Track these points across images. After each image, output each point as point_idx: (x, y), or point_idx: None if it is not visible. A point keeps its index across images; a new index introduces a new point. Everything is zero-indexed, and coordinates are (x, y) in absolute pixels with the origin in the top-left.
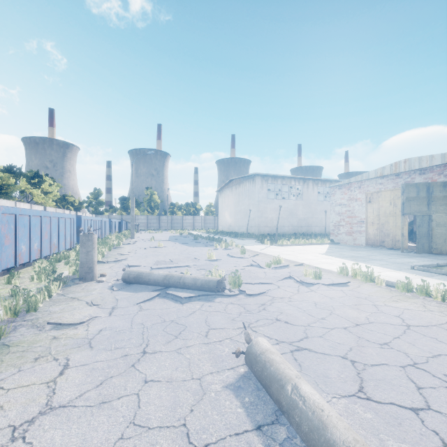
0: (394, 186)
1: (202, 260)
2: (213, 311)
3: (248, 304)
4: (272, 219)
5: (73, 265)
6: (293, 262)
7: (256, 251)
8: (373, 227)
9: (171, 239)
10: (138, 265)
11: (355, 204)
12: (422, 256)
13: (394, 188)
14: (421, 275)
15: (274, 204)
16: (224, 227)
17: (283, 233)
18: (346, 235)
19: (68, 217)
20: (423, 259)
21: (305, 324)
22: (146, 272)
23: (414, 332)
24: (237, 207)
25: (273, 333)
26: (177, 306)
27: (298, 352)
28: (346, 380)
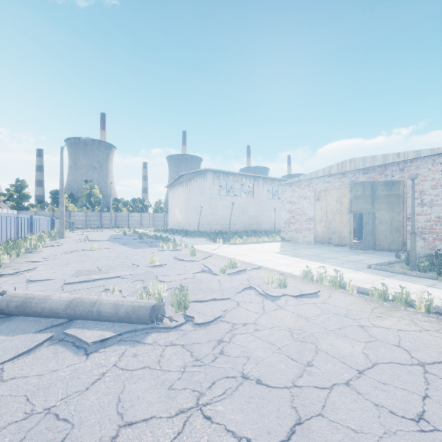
0: (340, 185)
1: (141, 266)
2: (137, 369)
3: (197, 343)
4: (223, 217)
5: None
6: (250, 265)
7: (208, 252)
8: (321, 224)
9: (111, 238)
10: (46, 279)
11: (304, 202)
12: (368, 253)
13: (341, 187)
14: (381, 275)
15: (226, 201)
16: (174, 224)
17: (234, 231)
18: (296, 232)
19: None
20: (371, 256)
21: (288, 382)
22: (38, 297)
23: (438, 379)
24: (187, 203)
25: (241, 419)
26: (76, 362)
27: None
28: None
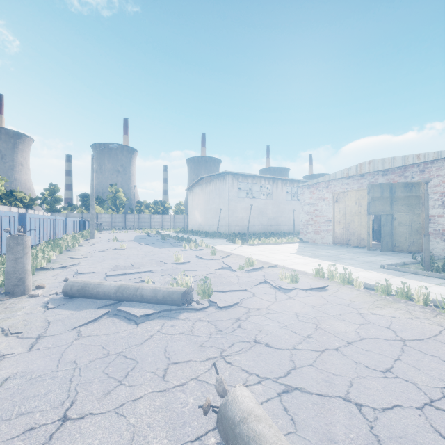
0: (359, 187)
1: (168, 263)
2: (176, 334)
3: (219, 320)
4: (242, 218)
5: (1, 275)
6: (267, 264)
7: (227, 252)
8: (340, 226)
9: (136, 239)
10: (90, 272)
11: (323, 203)
12: (386, 254)
13: (360, 189)
14: (393, 275)
15: (245, 203)
16: (194, 226)
17: (253, 232)
18: (314, 233)
19: (5, 215)
20: (388, 257)
21: (290, 346)
22: (94, 283)
23: (413, 350)
24: (207, 205)
25: (252, 364)
26: (130, 328)
27: (288, 395)
28: (359, 443)
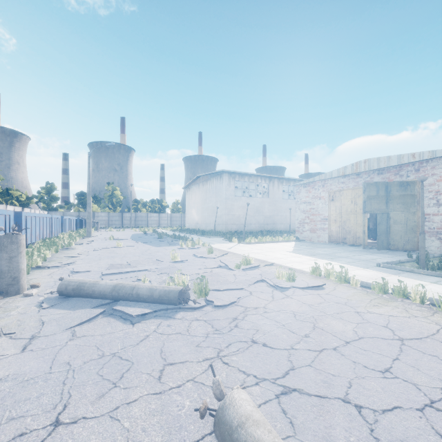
0: (355, 185)
1: (165, 261)
2: (172, 334)
3: (216, 319)
4: (239, 217)
5: None
6: (263, 262)
7: (224, 250)
8: (335, 224)
9: (133, 237)
10: (86, 271)
11: (319, 202)
12: (382, 252)
13: (355, 187)
14: (389, 273)
15: (241, 201)
16: (191, 224)
17: (250, 231)
18: (310, 232)
19: (0, 213)
20: (384, 255)
21: (288, 346)
22: (89, 282)
23: (411, 349)
24: (204, 204)
25: (250, 365)
26: (125, 328)
27: (286, 397)
28: None
